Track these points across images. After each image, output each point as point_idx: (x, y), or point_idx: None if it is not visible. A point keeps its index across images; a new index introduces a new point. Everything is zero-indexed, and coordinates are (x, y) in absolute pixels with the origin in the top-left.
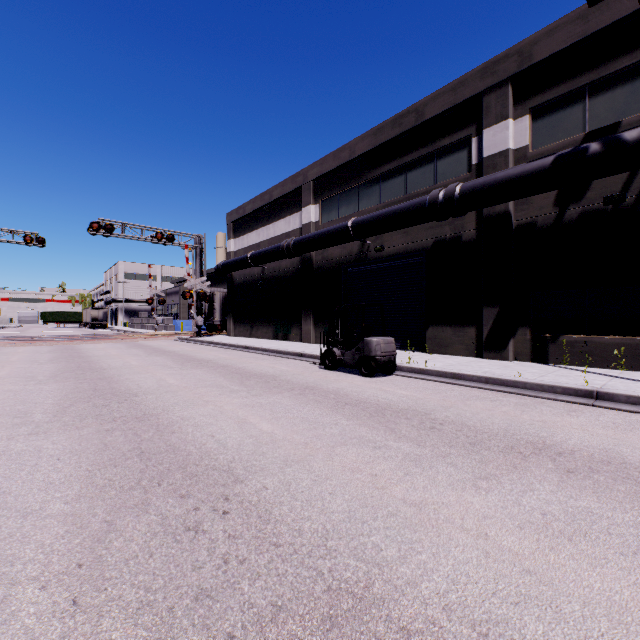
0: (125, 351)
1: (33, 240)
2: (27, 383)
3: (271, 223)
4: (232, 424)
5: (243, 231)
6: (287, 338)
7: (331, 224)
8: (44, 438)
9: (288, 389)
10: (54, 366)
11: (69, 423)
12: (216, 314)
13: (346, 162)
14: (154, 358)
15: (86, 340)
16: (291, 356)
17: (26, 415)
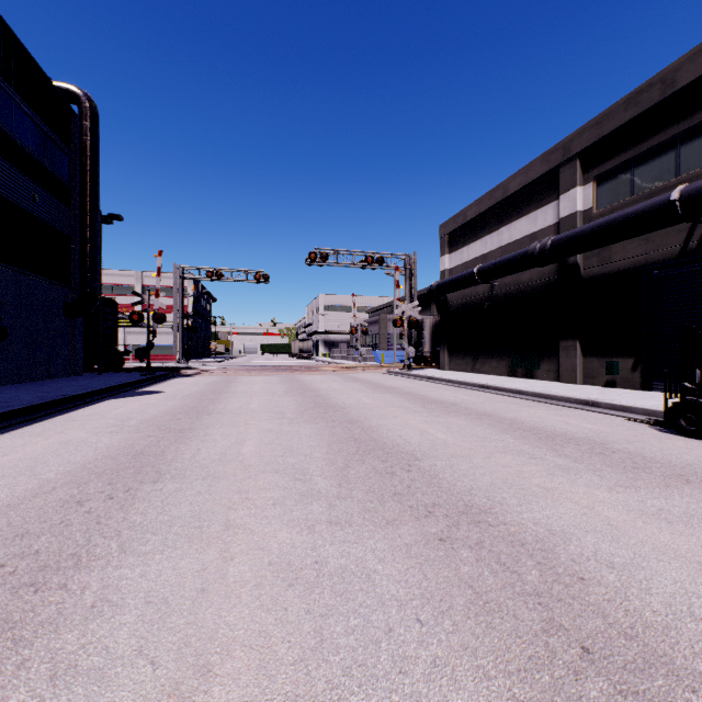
0: (345, 385)
1: (261, 277)
2: (280, 421)
3: (504, 226)
4: (697, 579)
5: (461, 243)
6: (531, 375)
7: (617, 208)
8: (355, 539)
9: (675, 478)
10: (293, 400)
11: (368, 506)
12: (425, 344)
13: (653, 105)
14: (383, 396)
15: (304, 371)
16: (571, 404)
17: (305, 477)
